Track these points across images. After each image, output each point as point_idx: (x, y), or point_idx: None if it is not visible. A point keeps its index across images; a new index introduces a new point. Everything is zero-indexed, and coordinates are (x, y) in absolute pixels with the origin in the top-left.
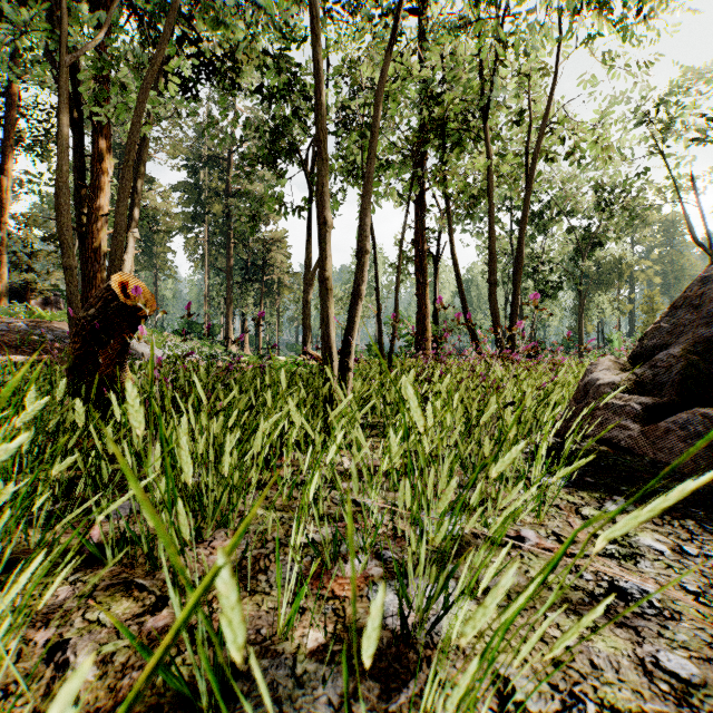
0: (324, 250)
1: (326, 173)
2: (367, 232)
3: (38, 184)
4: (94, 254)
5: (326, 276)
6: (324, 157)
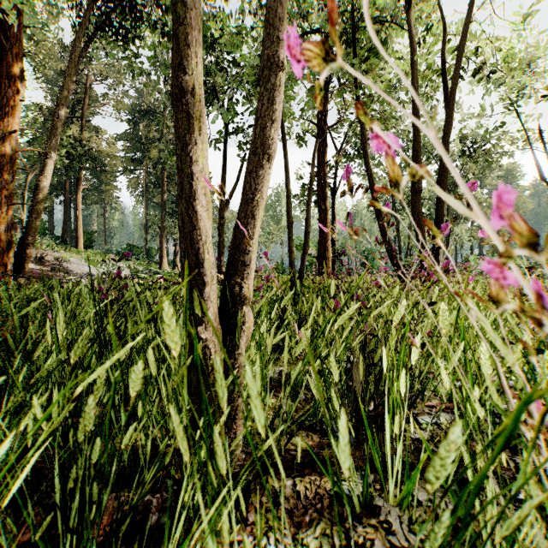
0: (182, 22)
1: None
2: (279, 31)
3: None
4: (0, 170)
5: (187, 85)
6: None
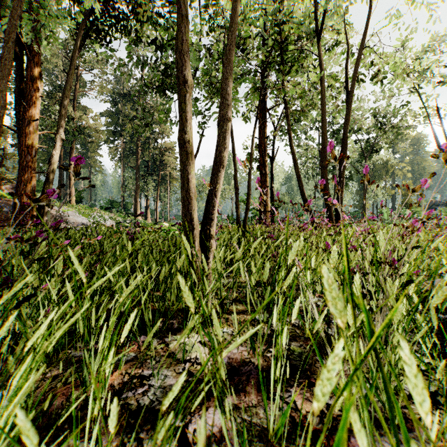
0: (184, 111)
1: (187, 31)
2: (228, 100)
3: (8, 109)
4: (27, 148)
5: (187, 139)
6: (184, 14)
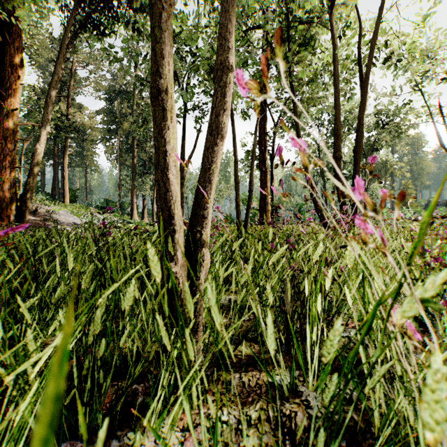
0: (158, 40)
1: None
2: (229, 42)
3: None
4: (4, 140)
5: (162, 86)
6: None
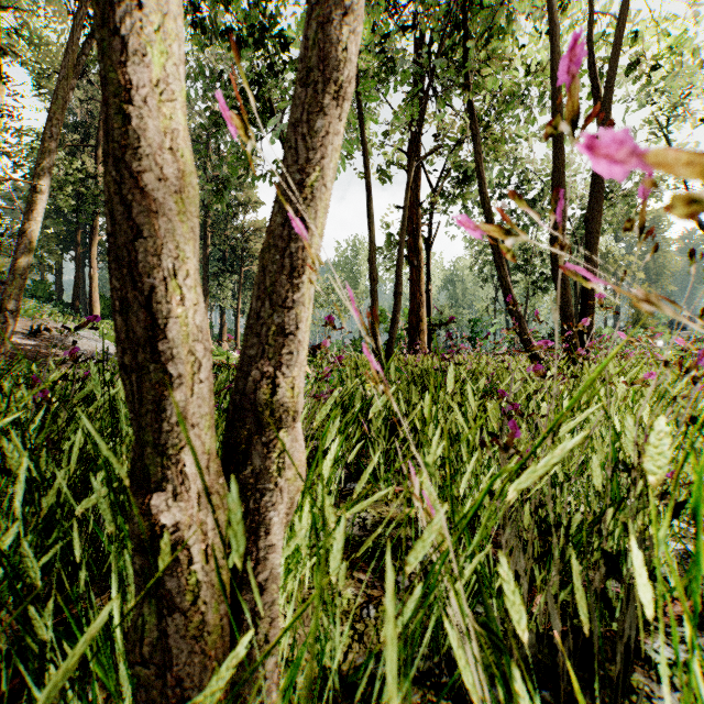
0: None
1: None
2: None
3: None
4: None
5: None
6: None
